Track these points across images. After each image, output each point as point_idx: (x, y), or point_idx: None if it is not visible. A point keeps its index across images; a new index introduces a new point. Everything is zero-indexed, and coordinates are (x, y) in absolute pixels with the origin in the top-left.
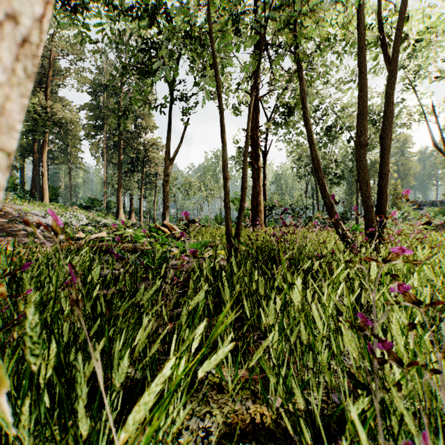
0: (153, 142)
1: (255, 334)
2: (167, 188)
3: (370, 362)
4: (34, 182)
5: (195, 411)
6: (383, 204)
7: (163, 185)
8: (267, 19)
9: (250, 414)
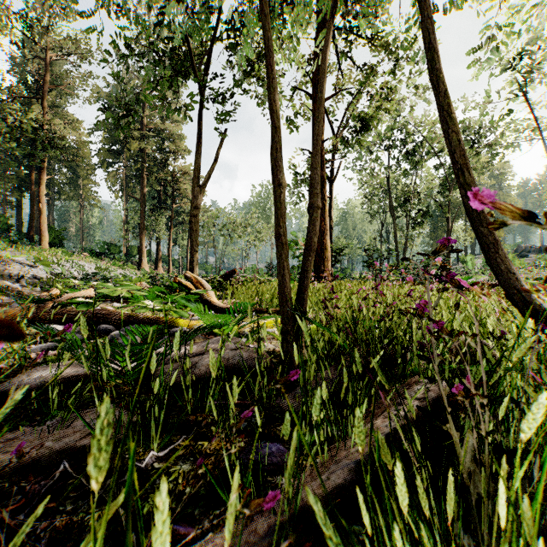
0: (185, 170)
1: None
2: (197, 225)
3: None
4: (32, 222)
5: None
6: None
7: (191, 222)
8: None
9: None
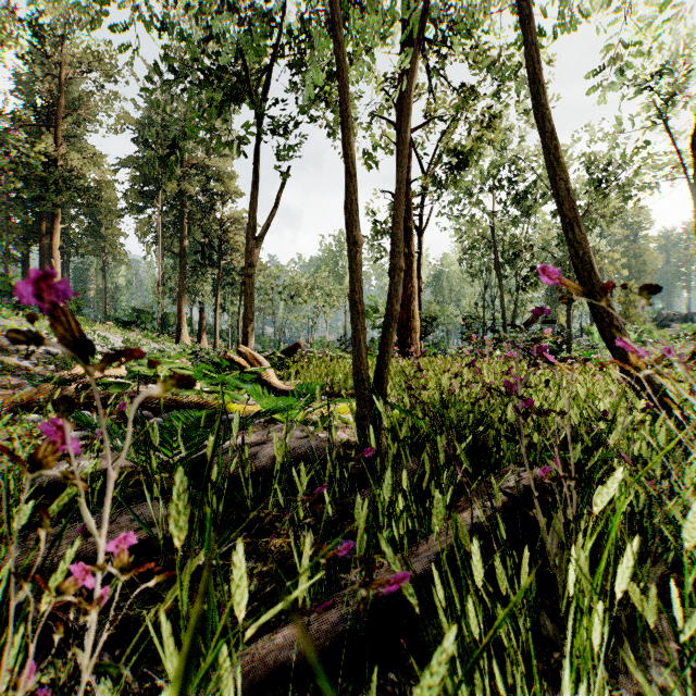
0: (236, 217)
1: None
2: (251, 287)
3: None
4: None
5: None
6: None
7: (244, 284)
8: None
9: None
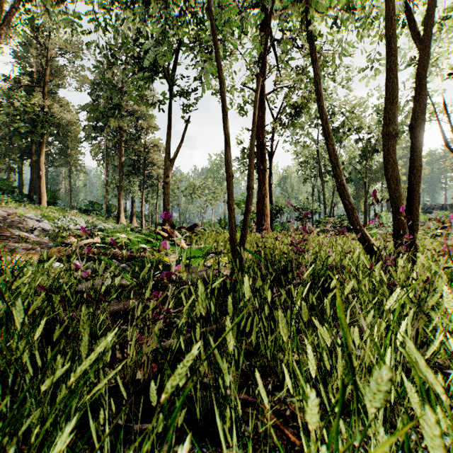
0: (155, 143)
1: (269, 381)
2: (168, 190)
3: None
4: (32, 185)
5: None
6: (415, 206)
7: (164, 188)
8: None
9: None
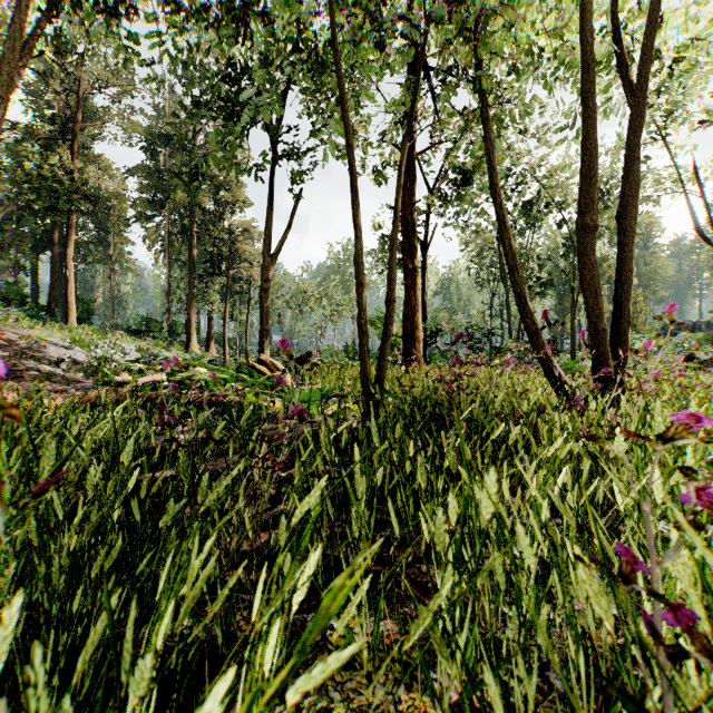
0: (245, 227)
1: (410, 553)
2: (267, 301)
3: (639, 640)
4: (53, 292)
5: (300, 706)
6: (623, 328)
7: (260, 297)
8: (429, 20)
9: (402, 711)
